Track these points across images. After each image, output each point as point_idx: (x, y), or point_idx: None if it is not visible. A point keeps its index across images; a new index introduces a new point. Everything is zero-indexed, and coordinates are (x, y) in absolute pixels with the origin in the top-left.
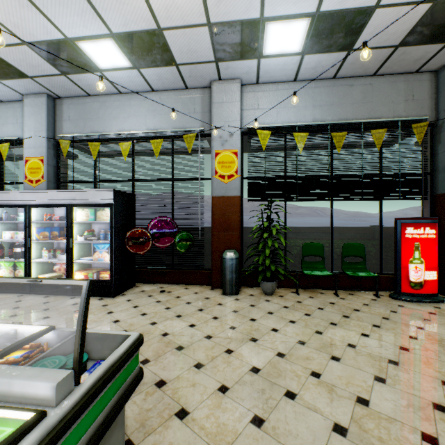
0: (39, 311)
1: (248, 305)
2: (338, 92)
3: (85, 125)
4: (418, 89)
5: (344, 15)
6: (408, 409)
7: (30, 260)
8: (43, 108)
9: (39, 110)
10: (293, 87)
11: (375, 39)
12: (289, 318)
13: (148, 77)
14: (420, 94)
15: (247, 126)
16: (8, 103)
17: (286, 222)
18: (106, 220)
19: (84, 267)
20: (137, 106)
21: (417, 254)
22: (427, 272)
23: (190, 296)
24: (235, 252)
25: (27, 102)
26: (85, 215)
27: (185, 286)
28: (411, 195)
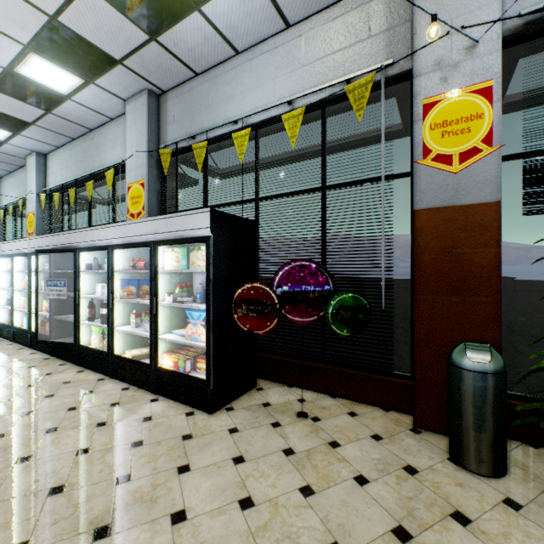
0: (88, 428)
1: None
2: None
3: (191, 123)
4: None
5: None
6: None
7: (113, 328)
8: (144, 110)
9: (140, 116)
10: None
11: None
12: None
13: None
14: None
15: (520, 13)
16: (117, 119)
17: None
18: (203, 268)
19: (179, 344)
20: (261, 65)
21: None
22: None
23: (364, 448)
24: (493, 353)
25: (129, 109)
26: (174, 260)
27: (349, 404)
28: None
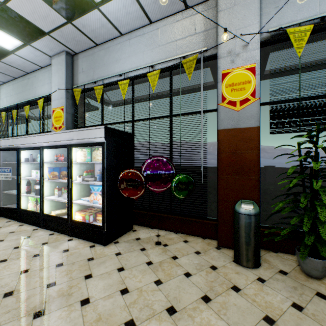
0: (27, 258)
1: (288, 304)
2: None
3: (93, 73)
4: None
5: None
6: None
7: (43, 197)
8: (63, 64)
9: (60, 67)
10: None
11: None
12: None
13: (143, 1)
14: None
15: (268, 30)
16: (45, 68)
17: None
18: (100, 160)
19: (86, 206)
20: (136, 43)
21: None
22: None
23: (190, 259)
24: (254, 204)
25: (53, 62)
26: (83, 156)
27: (184, 236)
28: None
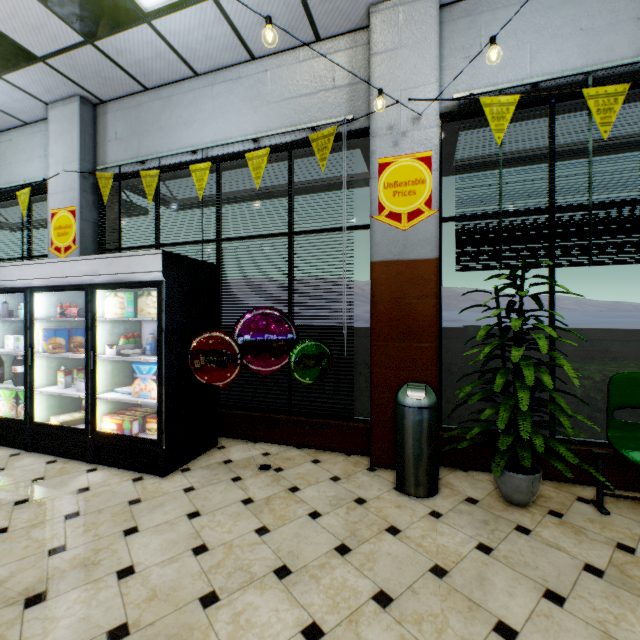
0: (3, 507)
1: (472, 546)
2: None
3: (139, 145)
4: None
5: None
6: None
7: (33, 389)
8: (75, 121)
9: (69, 127)
10: None
11: None
12: None
13: (238, 20)
14: None
15: (453, 96)
16: (34, 125)
17: (553, 320)
18: (154, 316)
19: (124, 405)
20: (224, 94)
21: None
22: None
23: (321, 489)
24: (428, 390)
25: (53, 116)
26: (118, 306)
27: (314, 453)
28: None
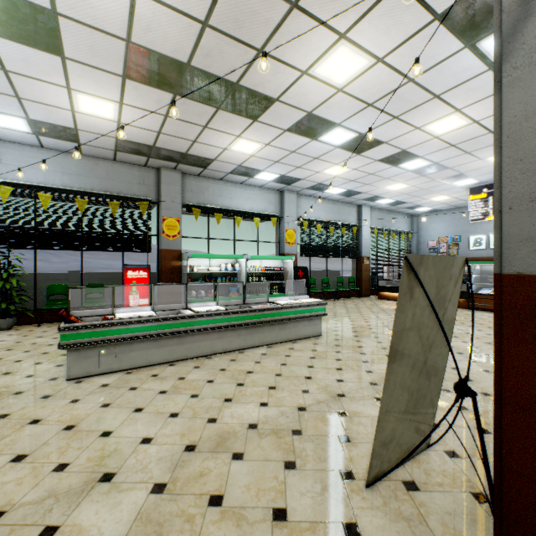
0: None
1: None
2: (86, 167)
3: None
4: (148, 178)
5: (55, 126)
6: (25, 356)
7: None
8: None
9: None
10: (42, 152)
11: (95, 143)
12: (4, 339)
13: None
14: (149, 181)
15: None
16: None
17: (35, 268)
18: None
19: None
20: None
21: (135, 288)
22: (142, 299)
23: None
24: None
25: None
26: None
27: None
28: (140, 249)
